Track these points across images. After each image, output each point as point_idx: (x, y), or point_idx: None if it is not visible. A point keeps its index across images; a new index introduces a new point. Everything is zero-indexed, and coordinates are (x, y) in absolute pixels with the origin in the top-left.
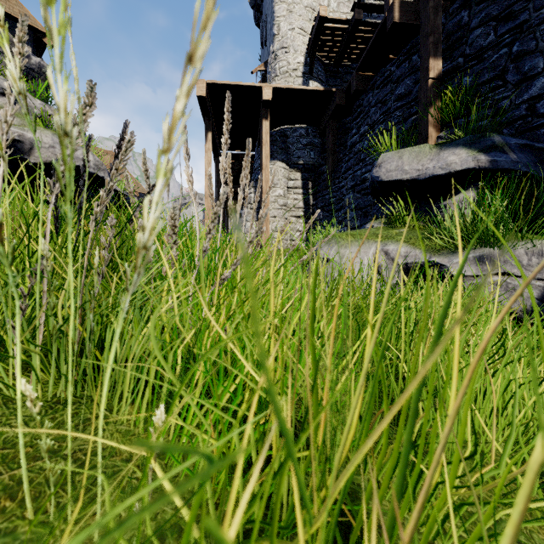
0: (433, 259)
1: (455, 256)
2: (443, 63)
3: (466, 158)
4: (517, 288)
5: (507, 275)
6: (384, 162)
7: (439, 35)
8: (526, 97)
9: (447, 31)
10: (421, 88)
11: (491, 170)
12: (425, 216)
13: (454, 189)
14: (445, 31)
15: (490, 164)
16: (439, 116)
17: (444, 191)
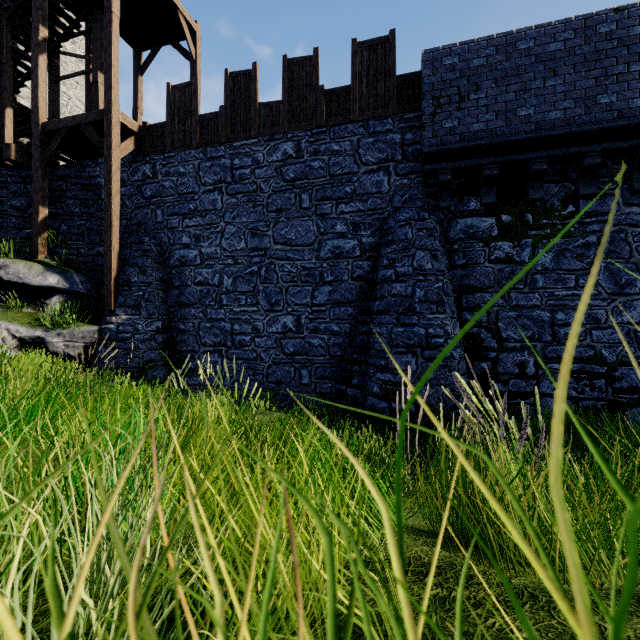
0: (37, 335)
1: (48, 333)
2: (50, 205)
3: (58, 282)
4: (74, 346)
5: (71, 341)
6: (4, 267)
7: (46, 193)
8: (92, 253)
9: (53, 186)
10: (33, 219)
11: (70, 291)
12: (35, 306)
13: (53, 294)
14: (52, 186)
15: (69, 288)
16: (46, 242)
17: (48, 294)
